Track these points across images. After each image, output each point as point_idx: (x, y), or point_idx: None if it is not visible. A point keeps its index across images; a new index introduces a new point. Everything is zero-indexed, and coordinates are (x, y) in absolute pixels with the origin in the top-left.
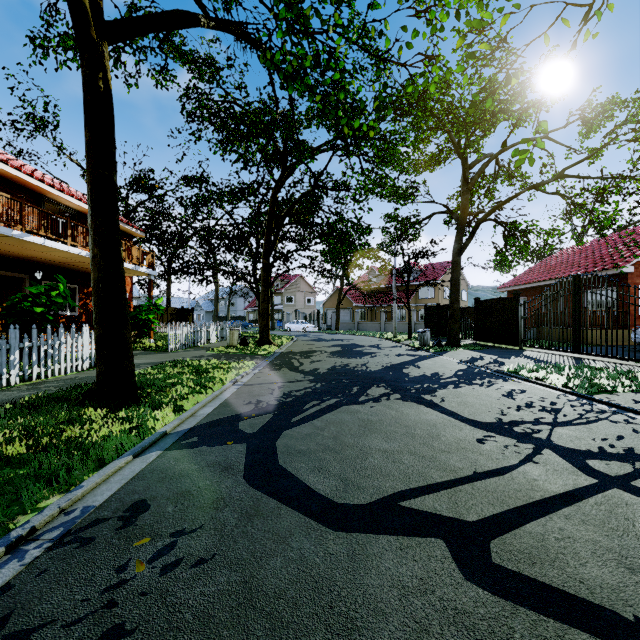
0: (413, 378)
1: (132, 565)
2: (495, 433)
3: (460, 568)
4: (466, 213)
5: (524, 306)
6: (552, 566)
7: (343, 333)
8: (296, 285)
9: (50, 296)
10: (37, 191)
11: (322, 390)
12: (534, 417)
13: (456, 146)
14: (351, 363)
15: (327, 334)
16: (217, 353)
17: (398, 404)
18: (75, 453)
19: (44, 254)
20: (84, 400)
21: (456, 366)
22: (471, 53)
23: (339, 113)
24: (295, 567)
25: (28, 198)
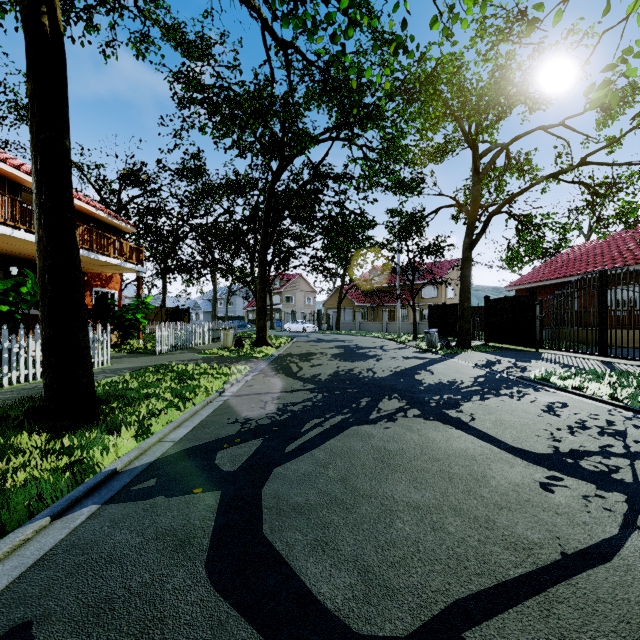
0: (429, 387)
1: None
2: (560, 472)
3: None
4: (477, 205)
5: (541, 305)
6: None
7: (344, 333)
8: (296, 284)
9: (20, 293)
10: (13, 179)
11: (324, 403)
12: (598, 444)
13: (466, 134)
14: (355, 368)
15: (328, 334)
16: (209, 356)
17: (419, 424)
18: None
19: (17, 247)
20: (24, 420)
21: (473, 371)
22: None
23: (346, 59)
24: None
25: (2, 187)
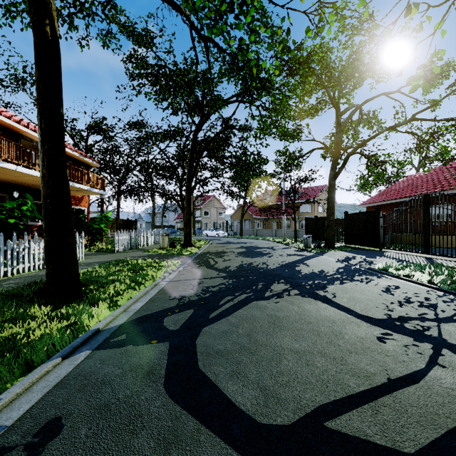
0: (305, 275)
1: None
2: (391, 330)
3: None
4: (339, 148)
5: (384, 218)
6: None
7: (245, 238)
8: (211, 203)
9: (21, 210)
10: (15, 130)
11: (234, 286)
12: (417, 313)
13: (331, 98)
14: (254, 262)
15: (234, 238)
16: (151, 253)
17: (298, 300)
18: (7, 355)
19: (18, 178)
20: (34, 297)
21: (336, 264)
22: None
23: (249, 55)
24: None
25: (8, 136)
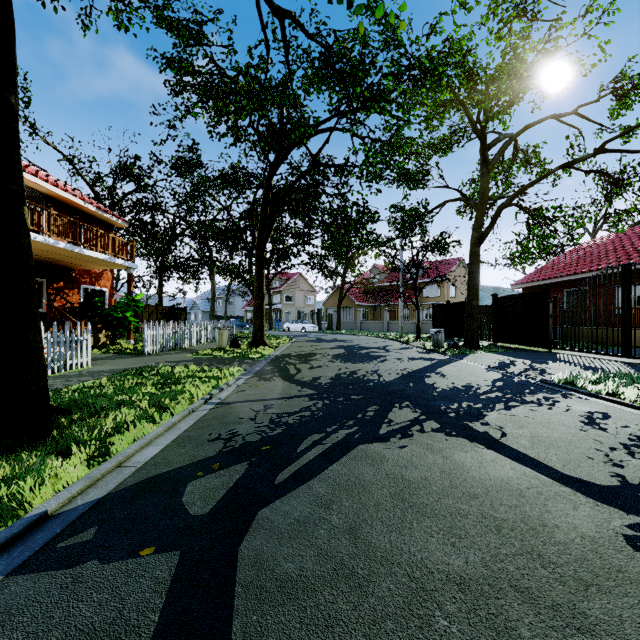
0: (443, 392)
1: None
2: None
3: None
4: (486, 197)
5: (555, 302)
6: None
7: (345, 333)
8: (295, 283)
9: None
10: None
11: (325, 413)
12: None
13: (473, 123)
14: (359, 370)
15: (328, 334)
16: (201, 357)
17: (440, 441)
18: None
19: None
20: None
21: (488, 374)
22: None
23: None
24: None
25: None
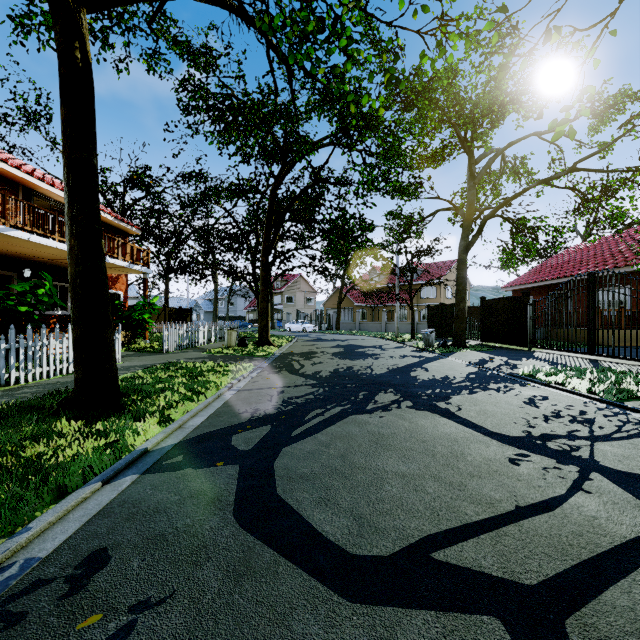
0: (423, 382)
1: None
2: (528, 451)
3: None
4: (473, 209)
5: (534, 305)
6: None
7: (344, 333)
8: (296, 285)
9: (36, 294)
10: (26, 185)
11: (325, 396)
12: (567, 430)
13: (462, 140)
14: (354, 365)
15: (328, 334)
16: (214, 354)
17: (411, 413)
18: (32, 479)
19: (31, 250)
20: (59, 410)
21: (466, 369)
22: (503, 6)
23: (345, 88)
24: None
25: (16, 192)
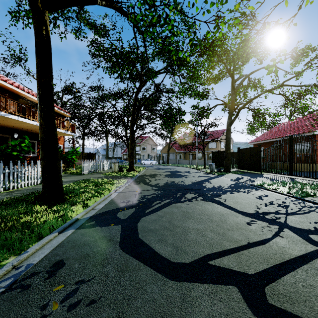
0: (208, 188)
1: (50, 304)
2: (256, 219)
3: (249, 307)
4: (233, 104)
5: (263, 151)
6: (305, 305)
7: (171, 165)
8: (147, 141)
9: (21, 146)
10: (15, 93)
11: (161, 195)
12: (275, 210)
13: (228, 70)
14: (175, 180)
15: (163, 166)
16: (107, 175)
17: (202, 202)
18: (26, 231)
19: (18, 125)
20: (35, 200)
21: (230, 182)
22: (244, 12)
23: (171, 48)
24: (149, 306)
25: (10, 96)
